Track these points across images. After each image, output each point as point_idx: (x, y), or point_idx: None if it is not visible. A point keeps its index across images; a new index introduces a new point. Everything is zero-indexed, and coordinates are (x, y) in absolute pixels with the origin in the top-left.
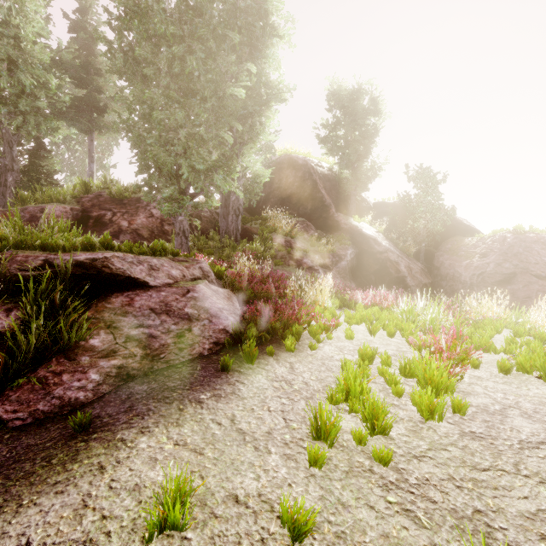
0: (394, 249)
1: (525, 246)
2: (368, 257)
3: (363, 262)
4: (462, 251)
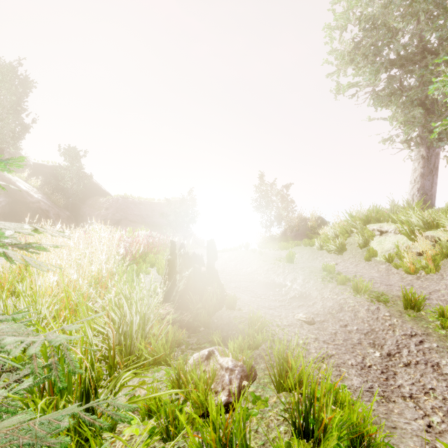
0: (46, 201)
1: (127, 205)
2: (22, 205)
3: (16, 209)
4: (97, 205)
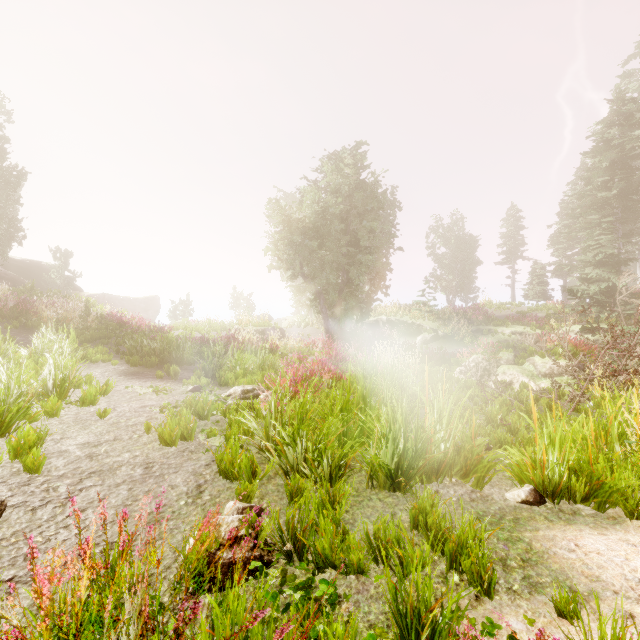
0: None
1: (113, 301)
2: None
3: None
4: None
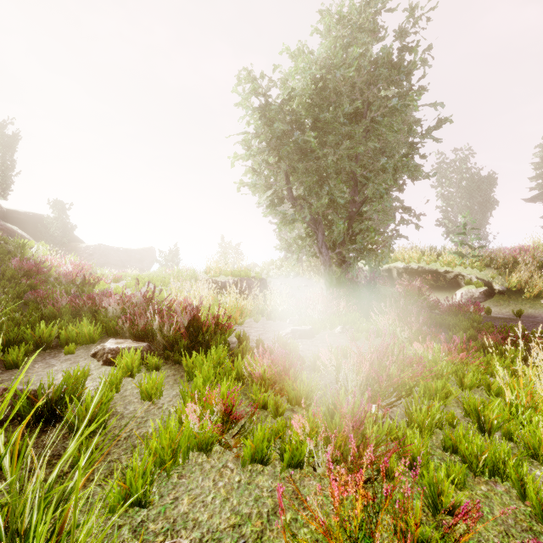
0: None
1: (109, 251)
2: None
3: None
4: (80, 251)
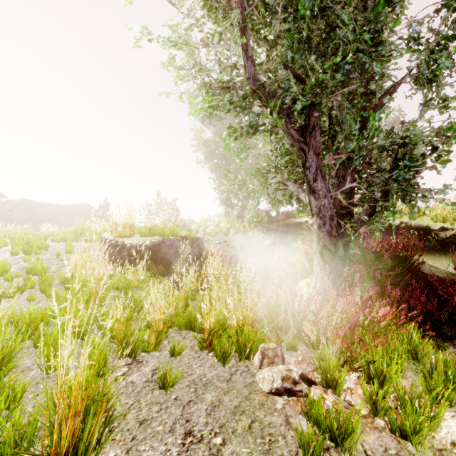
0: None
1: (33, 207)
2: None
3: None
4: None
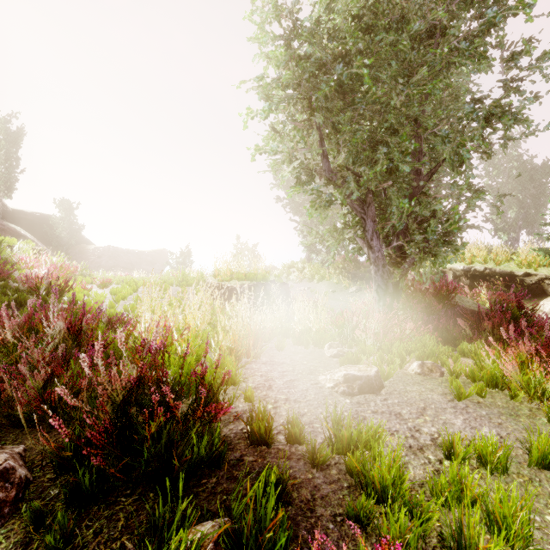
0: (48, 249)
1: (118, 253)
2: None
3: None
4: (88, 253)
